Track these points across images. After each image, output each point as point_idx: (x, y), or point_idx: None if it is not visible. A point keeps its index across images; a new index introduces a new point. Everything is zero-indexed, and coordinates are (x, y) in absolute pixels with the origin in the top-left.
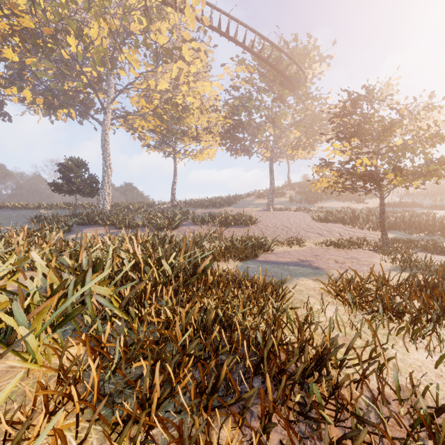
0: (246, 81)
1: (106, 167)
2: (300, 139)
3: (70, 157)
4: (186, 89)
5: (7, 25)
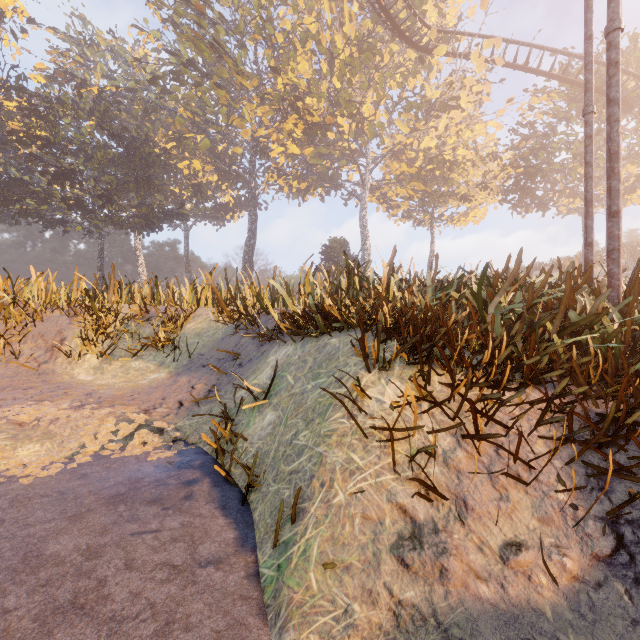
0: (545, 113)
1: (366, 244)
2: (639, 177)
3: (335, 238)
4: (454, 140)
5: (302, 125)
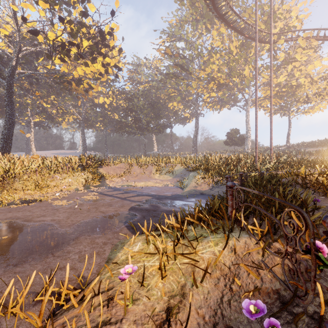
0: None
1: (248, 130)
2: None
3: (232, 129)
4: (298, 73)
5: (216, 86)
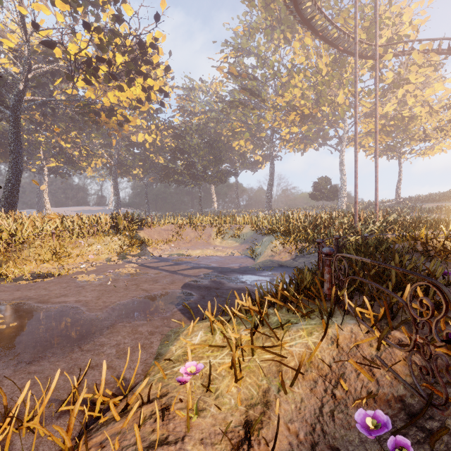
0: None
1: (343, 179)
2: None
3: (321, 177)
4: (412, 100)
5: (298, 118)
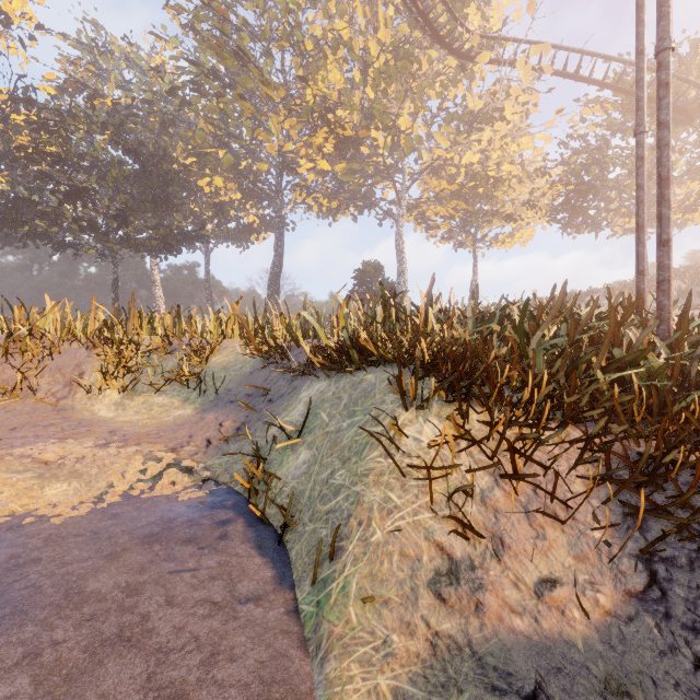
0: (598, 125)
1: (402, 268)
2: None
3: (368, 261)
4: (499, 154)
5: (333, 140)
